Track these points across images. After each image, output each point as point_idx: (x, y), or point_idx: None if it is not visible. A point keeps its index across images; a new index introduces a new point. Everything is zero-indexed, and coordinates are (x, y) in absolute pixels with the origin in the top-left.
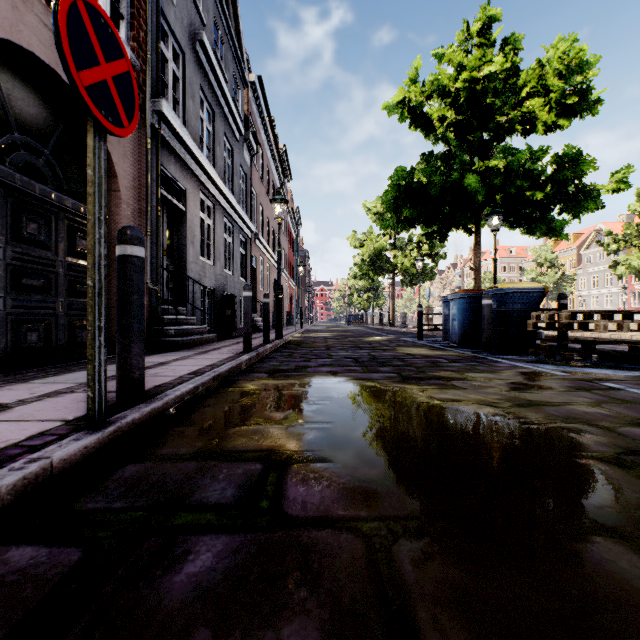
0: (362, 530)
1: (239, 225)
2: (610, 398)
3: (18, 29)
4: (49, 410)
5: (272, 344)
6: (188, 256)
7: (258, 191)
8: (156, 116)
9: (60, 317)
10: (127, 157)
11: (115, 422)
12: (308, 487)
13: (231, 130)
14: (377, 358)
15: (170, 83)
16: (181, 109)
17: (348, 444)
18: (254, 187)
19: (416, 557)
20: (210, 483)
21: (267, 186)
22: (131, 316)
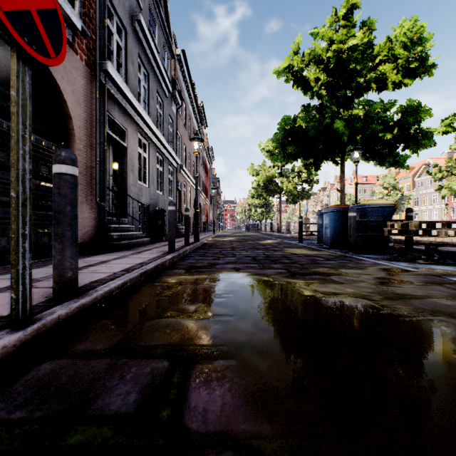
0: (264, 453)
1: (168, 158)
2: None
3: None
4: None
5: (191, 246)
6: (129, 180)
7: (182, 134)
8: (103, 74)
9: None
10: (80, 104)
11: (41, 319)
12: (210, 390)
13: (162, 88)
14: (270, 257)
15: (115, 51)
16: (123, 71)
17: (248, 338)
18: (179, 131)
19: None
20: (116, 385)
21: (189, 131)
22: (64, 225)
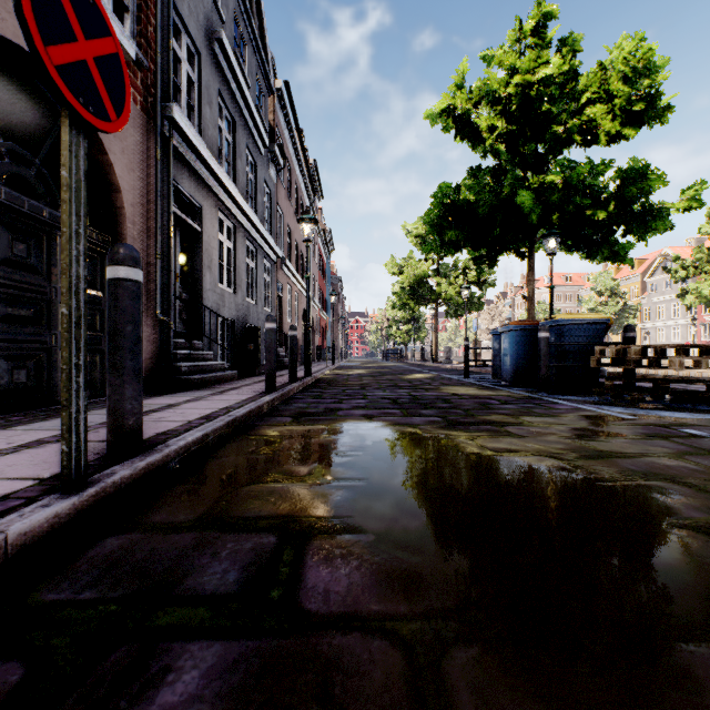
0: (401, 634)
1: (263, 248)
2: (693, 448)
3: (1, 17)
4: (23, 465)
5: (299, 383)
6: (204, 283)
7: (285, 211)
8: (167, 123)
9: (53, 352)
10: (133, 169)
11: (98, 482)
12: (333, 569)
13: (254, 142)
14: (419, 399)
15: (183, 86)
16: (196, 116)
17: (384, 508)
18: (280, 206)
19: (474, 677)
20: (209, 563)
21: (295, 205)
22: (124, 351)
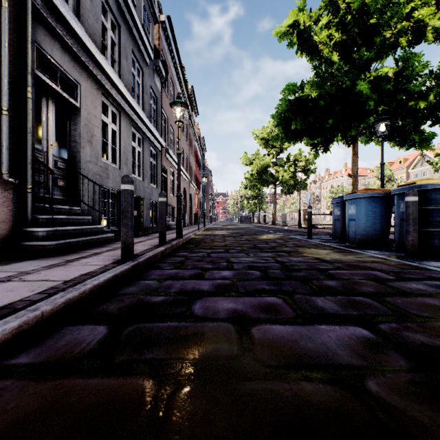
0: None
1: (149, 138)
2: None
3: None
4: None
5: (166, 246)
6: (83, 154)
7: (169, 115)
8: None
9: None
10: None
11: None
12: None
13: (140, 52)
14: (291, 269)
15: None
16: (74, 1)
17: None
18: (165, 110)
19: None
20: None
21: None
22: None
